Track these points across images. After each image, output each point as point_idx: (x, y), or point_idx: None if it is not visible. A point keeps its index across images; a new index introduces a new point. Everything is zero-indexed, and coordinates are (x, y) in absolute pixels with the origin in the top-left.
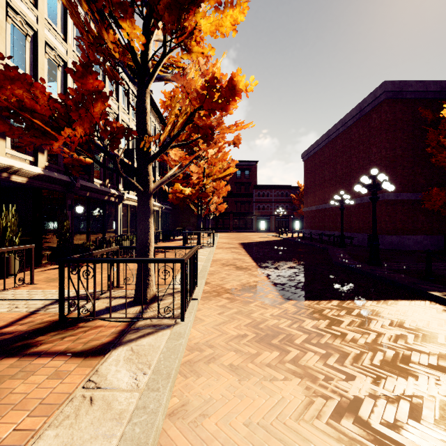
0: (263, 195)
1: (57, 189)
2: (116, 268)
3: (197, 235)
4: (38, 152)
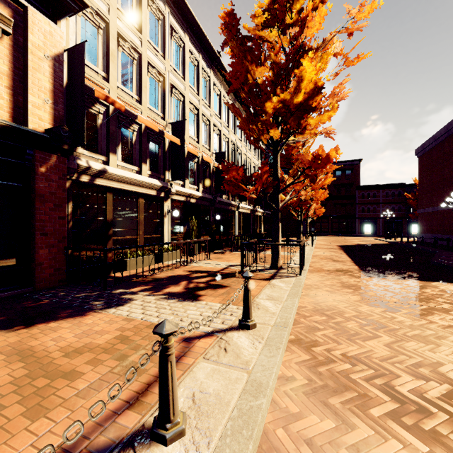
0: (368, 196)
1: (207, 204)
2: (246, 255)
3: (297, 236)
4: (199, 183)
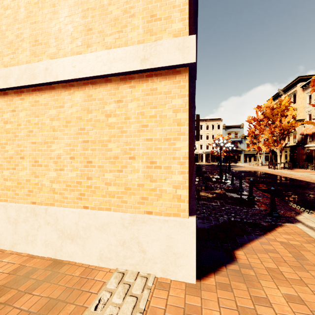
0: None
1: None
2: None
3: None
4: None
